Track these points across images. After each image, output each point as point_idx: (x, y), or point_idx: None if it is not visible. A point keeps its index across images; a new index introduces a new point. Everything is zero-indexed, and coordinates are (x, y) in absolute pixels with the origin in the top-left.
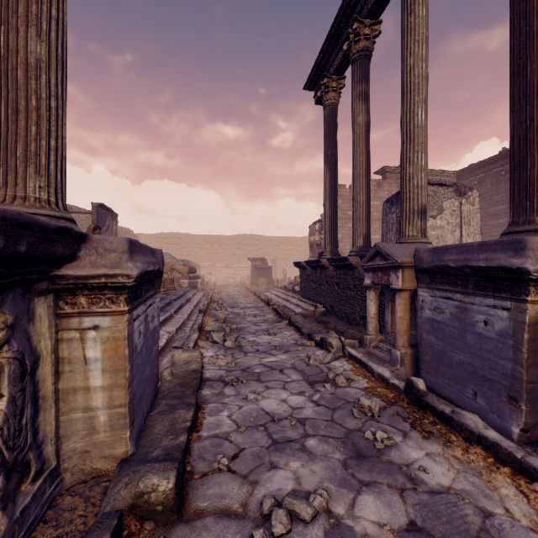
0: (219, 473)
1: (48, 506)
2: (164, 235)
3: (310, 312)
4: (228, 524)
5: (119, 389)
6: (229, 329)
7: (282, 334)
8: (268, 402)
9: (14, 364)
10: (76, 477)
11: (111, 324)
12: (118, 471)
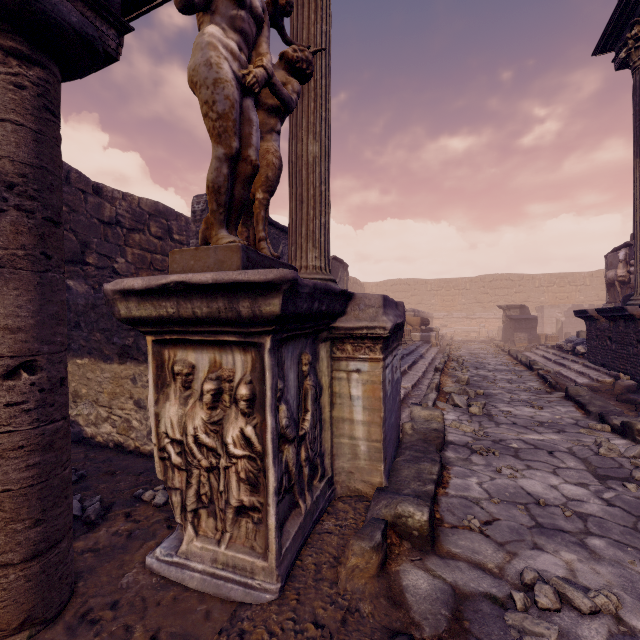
0: (470, 531)
1: (328, 504)
2: (391, 283)
3: (605, 384)
4: (482, 576)
5: (376, 426)
6: (473, 393)
7: (553, 410)
8: (530, 482)
9: (313, 390)
10: (343, 491)
11: (369, 369)
12: (376, 494)
